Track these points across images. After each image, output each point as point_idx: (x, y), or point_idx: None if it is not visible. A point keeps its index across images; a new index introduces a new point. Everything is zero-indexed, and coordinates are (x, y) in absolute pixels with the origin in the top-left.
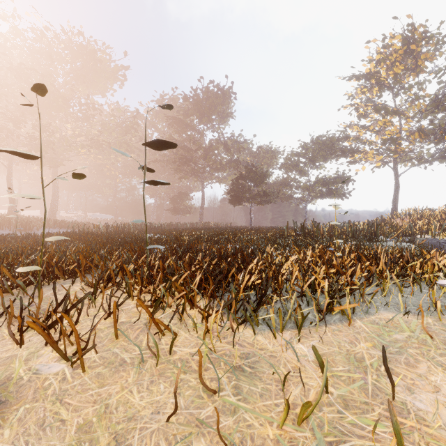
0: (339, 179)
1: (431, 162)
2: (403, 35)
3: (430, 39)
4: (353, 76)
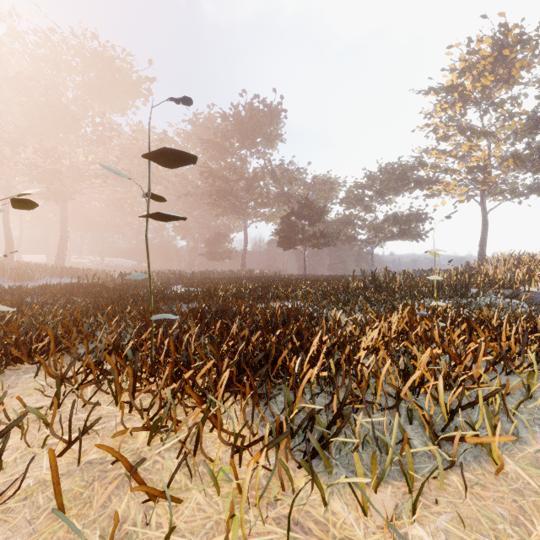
0: (413, 216)
1: (528, 195)
2: (493, 38)
3: (527, 43)
4: (431, 89)
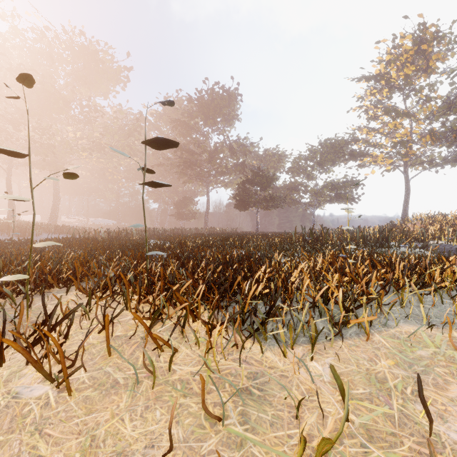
0: (347, 183)
1: (443, 165)
2: (414, 35)
3: (442, 39)
4: (363, 77)
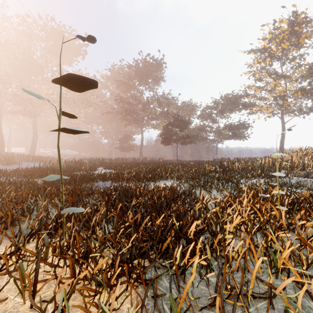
0: (241, 125)
1: (309, 113)
2: (289, 20)
3: (309, 22)
4: (252, 50)
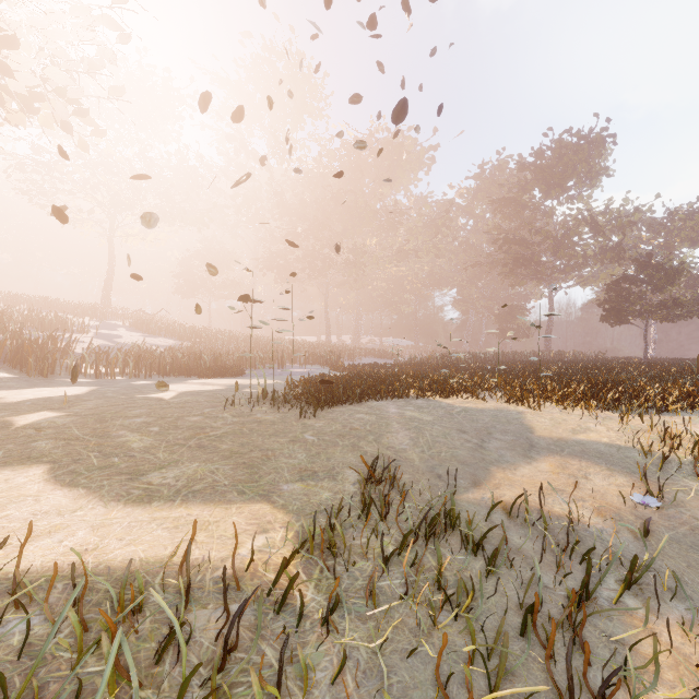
0: None
1: None
2: None
3: None
4: None
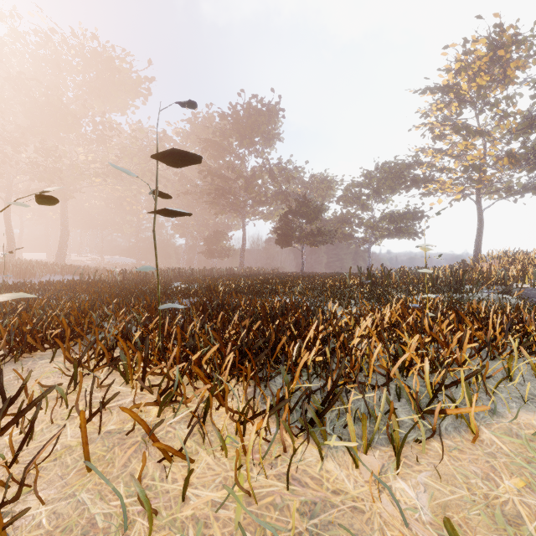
0: (409, 215)
1: (523, 193)
2: (488, 39)
3: (522, 43)
4: (427, 89)
